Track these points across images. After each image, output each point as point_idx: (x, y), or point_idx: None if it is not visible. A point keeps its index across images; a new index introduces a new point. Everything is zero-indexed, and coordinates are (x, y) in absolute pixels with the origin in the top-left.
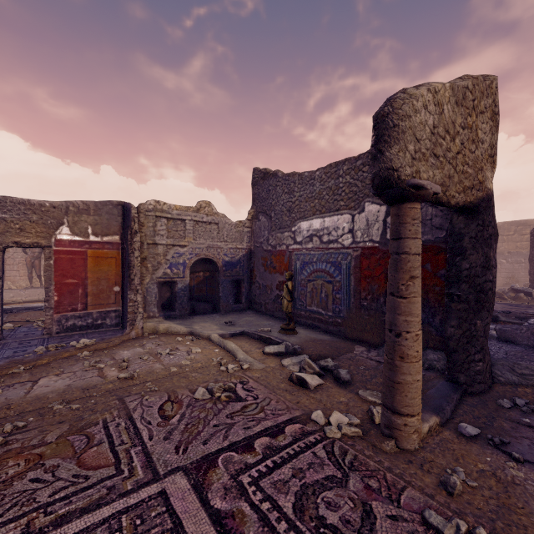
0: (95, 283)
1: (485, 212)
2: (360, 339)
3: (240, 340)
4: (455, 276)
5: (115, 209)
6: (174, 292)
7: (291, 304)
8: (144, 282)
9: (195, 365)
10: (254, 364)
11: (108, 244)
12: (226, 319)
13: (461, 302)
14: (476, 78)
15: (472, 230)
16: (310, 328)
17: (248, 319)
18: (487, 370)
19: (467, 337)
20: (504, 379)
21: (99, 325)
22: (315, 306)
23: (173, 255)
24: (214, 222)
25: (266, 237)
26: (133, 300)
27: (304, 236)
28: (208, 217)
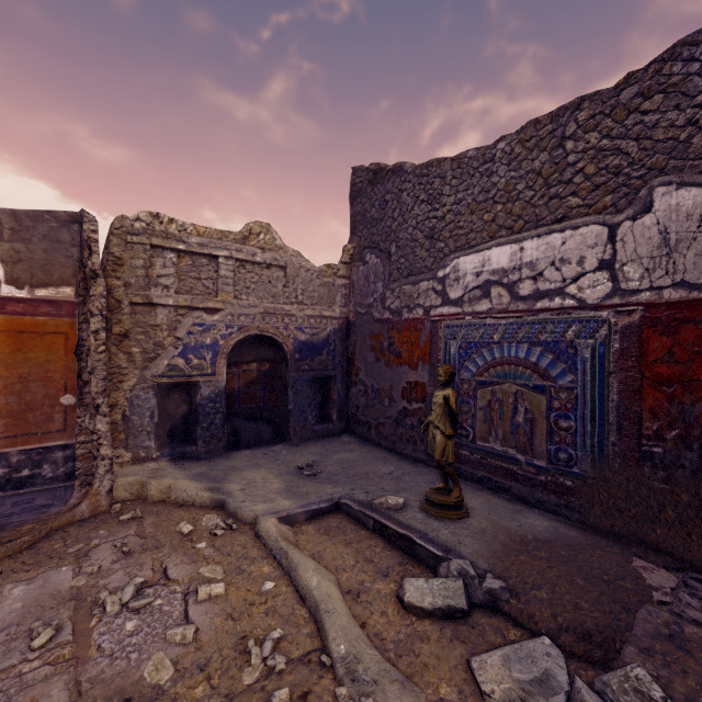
0: (15, 388)
1: None
2: (637, 537)
3: (332, 535)
4: None
5: (65, 229)
6: (194, 405)
7: (454, 444)
8: (124, 386)
9: (183, 698)
10: (387, 695)
11: (49, 304)
12: (301, 459)
13: None
14: None
15: None
16: (484, 488)
17: (344, 457)
18: None
19: None
20: None
21: (26, 480)
22: (499, 442)
23: (189, 329)
24: (278, 264)
25: (380, 294)
26: (89, 430)
27: (467, 287)
28: (264, 253)
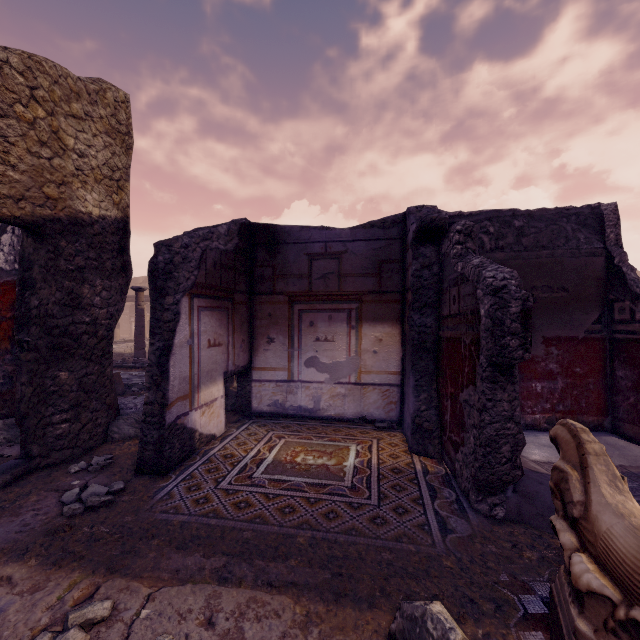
0: None
1: (62, 237)
2: None
3: None
4: (25, 317)
5: None
6: None
7: None
8: None
9: None
10: None
11: None
12: None
13: (31, 350)
14: (37, 60)
15: (42, 257)
16: None
17: None
18: (85, 431)
19: (38, 395)
20: (120, 435)
21: None
22: None
23: None
24: None
25: None
26: None
27: None
28: None
